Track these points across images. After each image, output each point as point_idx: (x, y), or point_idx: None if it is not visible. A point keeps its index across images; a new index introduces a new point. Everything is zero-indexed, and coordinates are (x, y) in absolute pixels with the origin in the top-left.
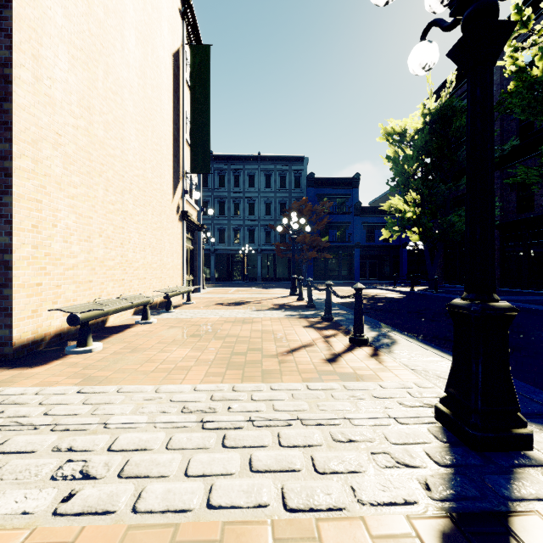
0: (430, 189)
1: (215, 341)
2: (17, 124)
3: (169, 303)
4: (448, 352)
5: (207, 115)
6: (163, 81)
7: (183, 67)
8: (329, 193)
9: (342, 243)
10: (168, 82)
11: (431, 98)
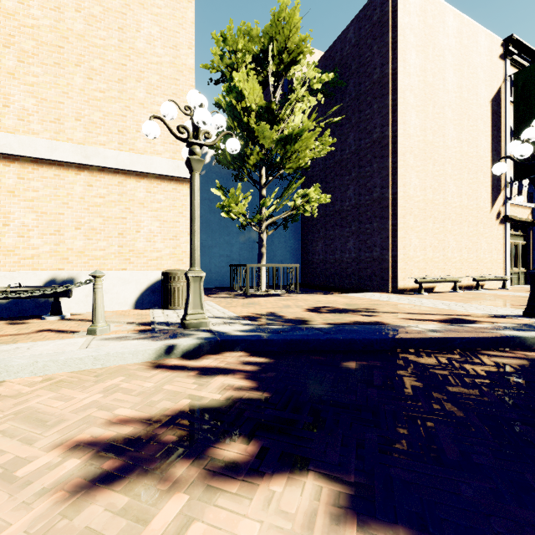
0: None
1: (483, 299)
2: (398, 213)
3: (477, 284)
4: None
5: None
6: (479, 130)
7: (505, 97)
8: None
9: None
10: (485, 126)
11: None
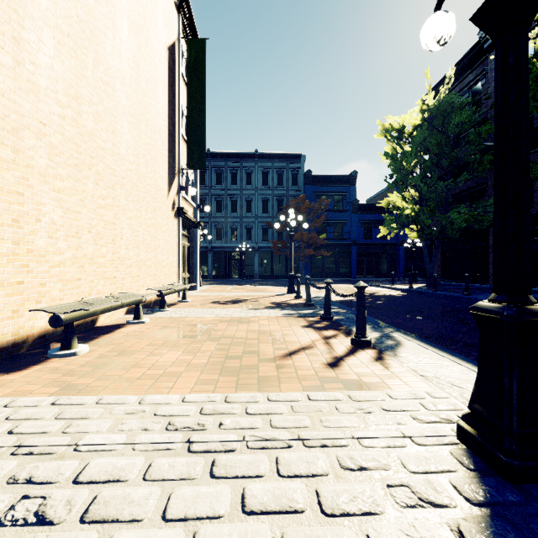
0: (428, 186)
1: (208, 343)
2: None
3: (163, 301)
4: (458, 355)
5: (203, 110)
6: (157, 74)
7: (179, 61)
8: (326, 190)
9: (339, 241)
10: (163, 76)
11: (430, 94)
